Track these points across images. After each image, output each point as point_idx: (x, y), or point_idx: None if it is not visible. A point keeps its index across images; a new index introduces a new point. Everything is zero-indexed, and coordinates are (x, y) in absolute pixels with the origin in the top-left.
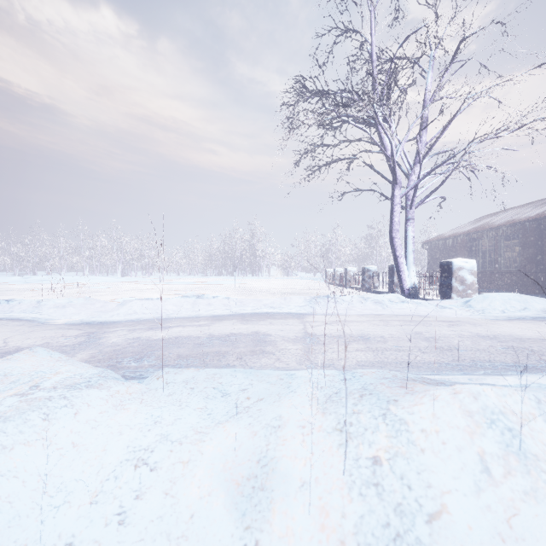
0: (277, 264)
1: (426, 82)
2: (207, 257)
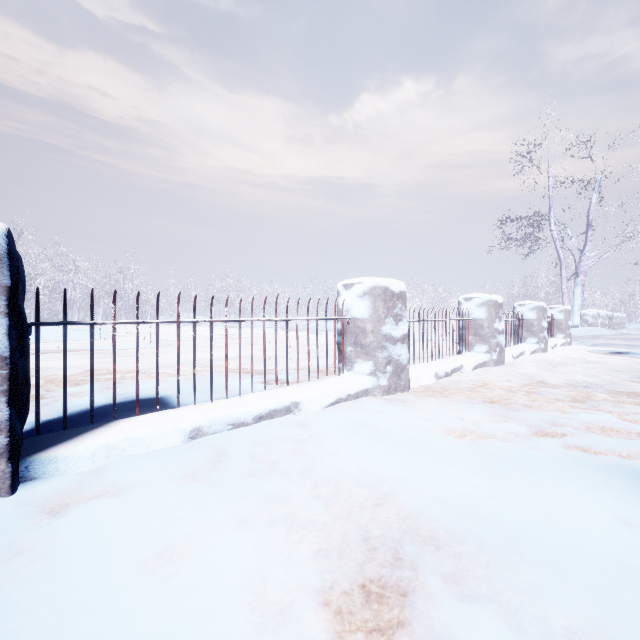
0: (612, 307)
1: (591, 198)
2: (506, 302)
